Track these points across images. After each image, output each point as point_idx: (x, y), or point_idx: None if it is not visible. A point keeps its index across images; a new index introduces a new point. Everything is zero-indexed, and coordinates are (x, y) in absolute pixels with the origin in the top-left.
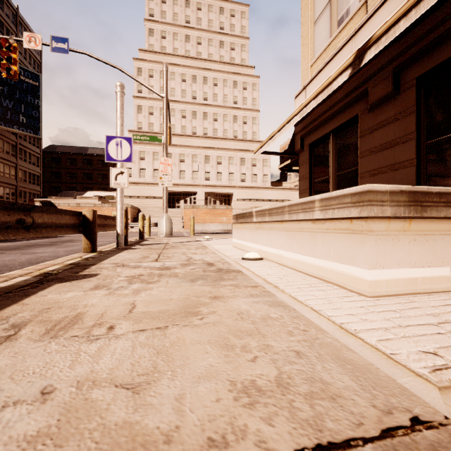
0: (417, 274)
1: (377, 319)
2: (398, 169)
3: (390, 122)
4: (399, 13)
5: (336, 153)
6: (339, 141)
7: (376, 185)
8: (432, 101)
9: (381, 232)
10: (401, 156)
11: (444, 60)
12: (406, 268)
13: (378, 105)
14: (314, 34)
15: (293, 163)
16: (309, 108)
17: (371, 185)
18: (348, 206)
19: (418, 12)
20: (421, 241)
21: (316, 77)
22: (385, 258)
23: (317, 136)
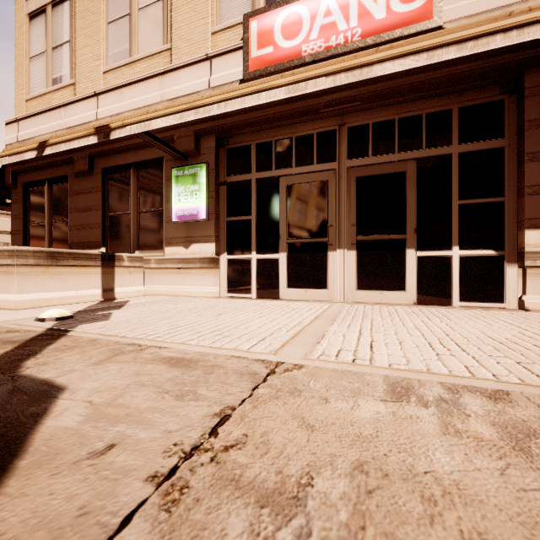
0: (54, 295)
1: (5, 315)
2: (93, 228)
3: (88, 192)
4: (61, 138)
5: (51, 202)
6: (54, 191)
7: (22, 247)
8: (111, 188)
9: (26, 273)
10: (95, 219)
11: (114, 165)
12: (46, 293)
13: (81, 175)
14: (30, 70)
15: (7, 195)
16: (5, 162)
17: (18, 247)
18: (7, 257)
19: (70, 146)
20: (56, 278)
21: (31, 118)
22: (29, 288)
23: (32, 178)
